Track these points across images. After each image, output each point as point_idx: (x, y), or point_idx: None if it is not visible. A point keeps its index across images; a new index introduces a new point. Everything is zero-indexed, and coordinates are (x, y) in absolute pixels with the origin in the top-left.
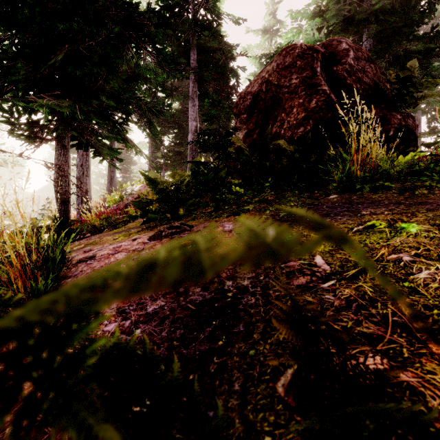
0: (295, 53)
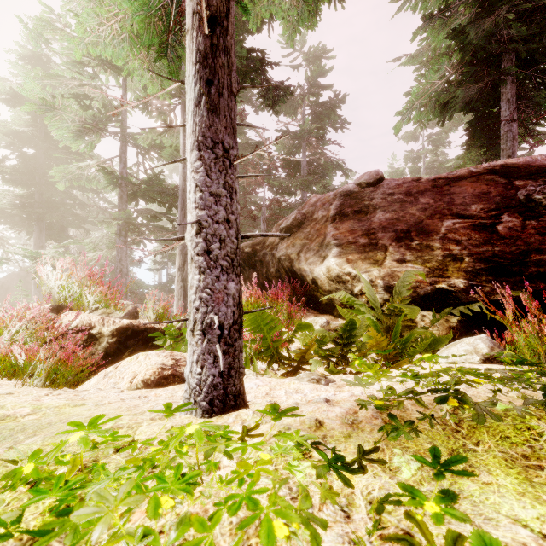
0: (16, 276)
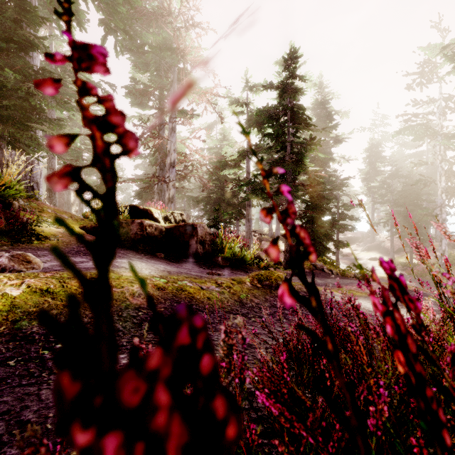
0: None
